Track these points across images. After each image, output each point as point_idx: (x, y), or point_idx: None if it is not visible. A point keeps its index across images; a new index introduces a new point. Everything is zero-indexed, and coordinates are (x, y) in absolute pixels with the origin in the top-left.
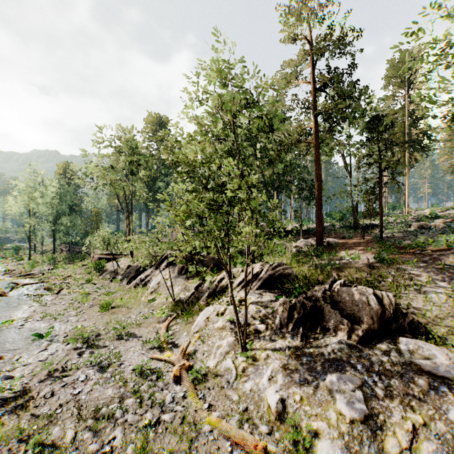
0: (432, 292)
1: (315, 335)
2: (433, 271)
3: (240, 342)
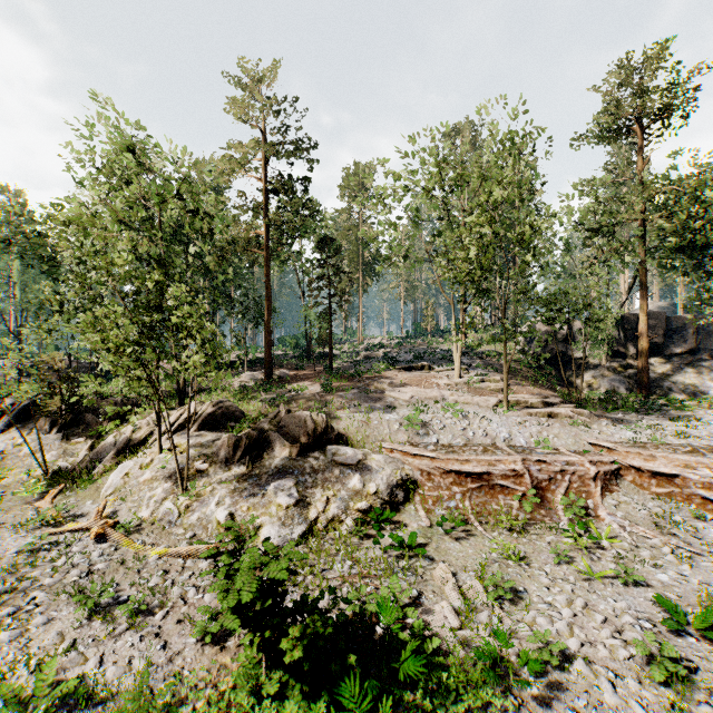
0: (358, 412)
1: (261, 461)
2: (363, 395)
3: (180, 484)
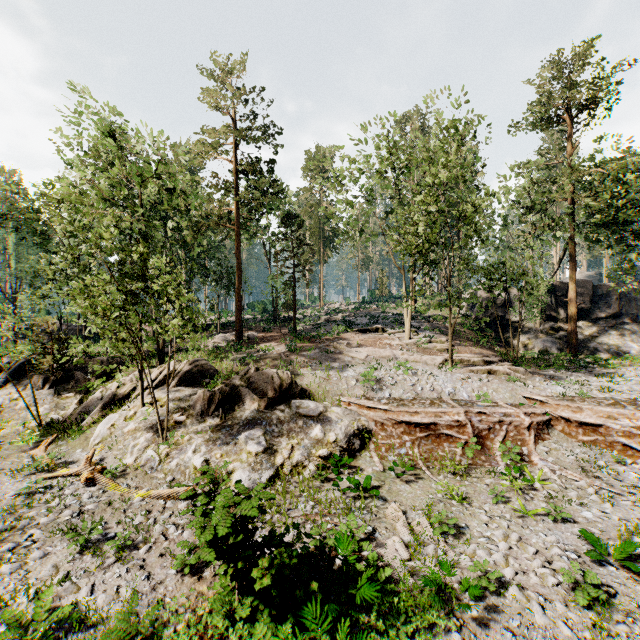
0: (320, 370)
1: (233, 413)
2: (324, 354)
3: (161, 434)
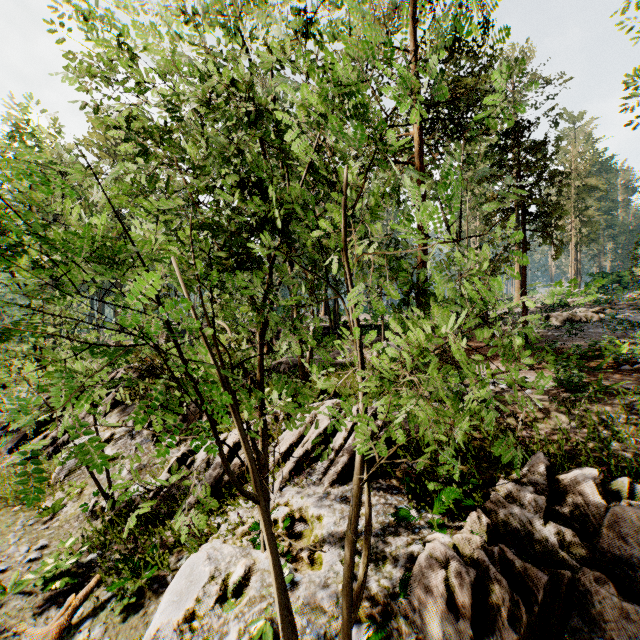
0: None
1: None
2: None
3: None
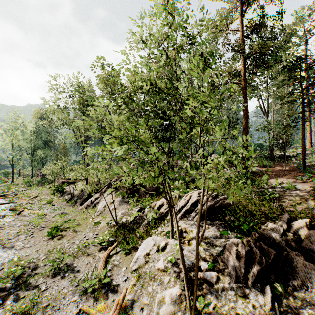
0: None
1: (288, 299)
2: None
3: (188, 303)
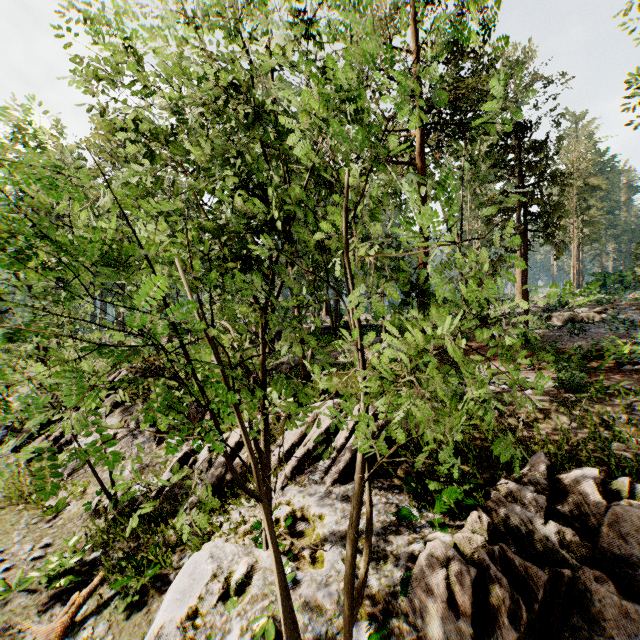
0: None
1: None
2: None
3: None
